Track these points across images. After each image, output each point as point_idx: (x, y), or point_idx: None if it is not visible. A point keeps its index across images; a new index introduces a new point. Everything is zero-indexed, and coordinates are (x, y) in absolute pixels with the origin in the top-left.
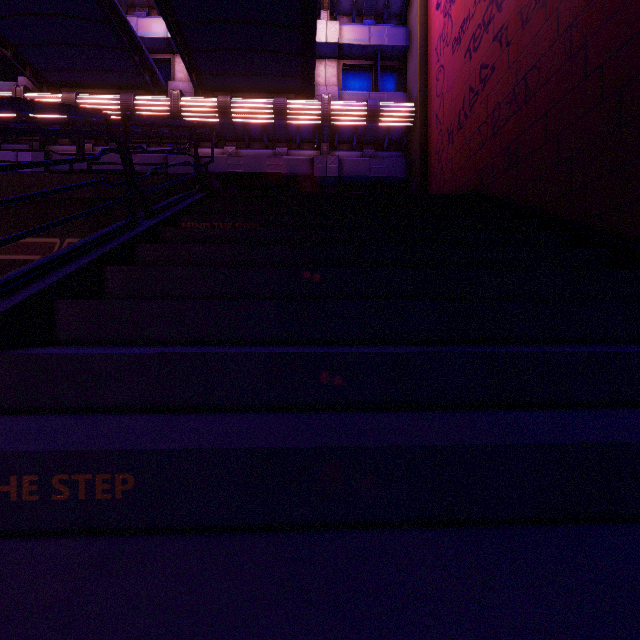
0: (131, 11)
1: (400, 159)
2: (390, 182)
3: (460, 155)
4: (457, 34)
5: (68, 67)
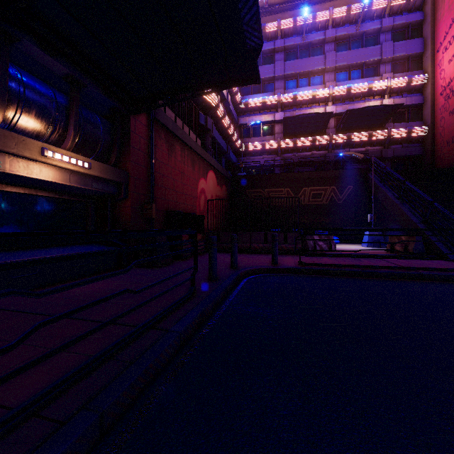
0: (309, 105)
1: (420, 147)
2: (414, 156)
3: (453, 151)
4: (451, 110)
5: (297, 131)
